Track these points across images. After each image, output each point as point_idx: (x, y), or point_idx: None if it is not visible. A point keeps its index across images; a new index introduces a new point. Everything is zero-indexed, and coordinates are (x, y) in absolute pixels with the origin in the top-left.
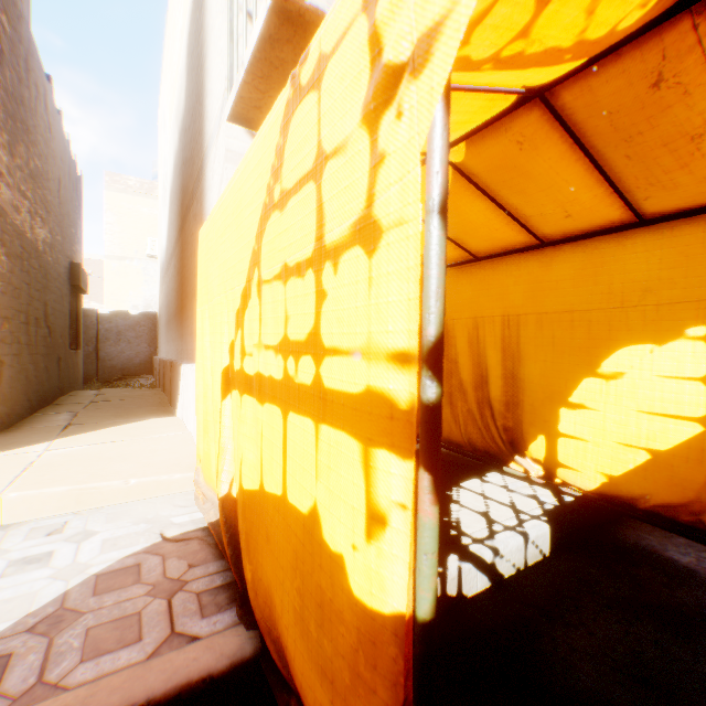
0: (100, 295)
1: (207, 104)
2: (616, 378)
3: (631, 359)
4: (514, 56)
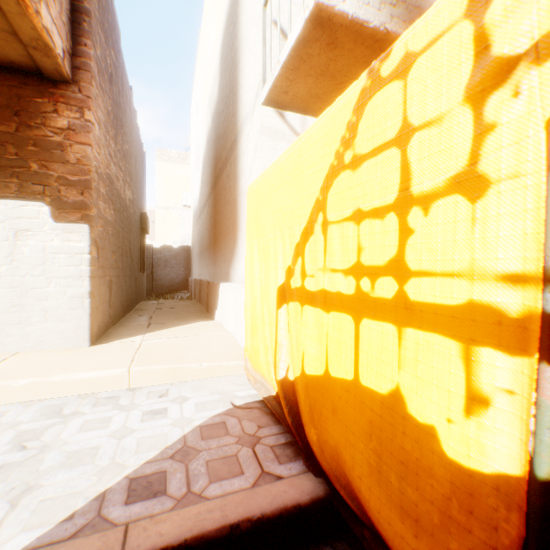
0: (151, 234)
1: (241, 93)
2: None
3: None
4: None
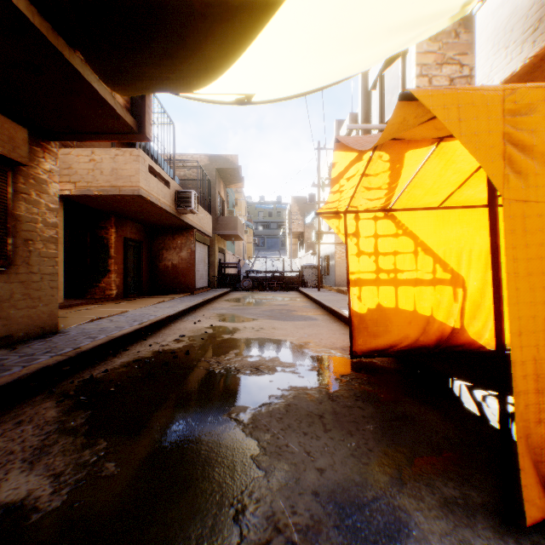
0: None
1: None
2: None
3: None
4: (388, 184)
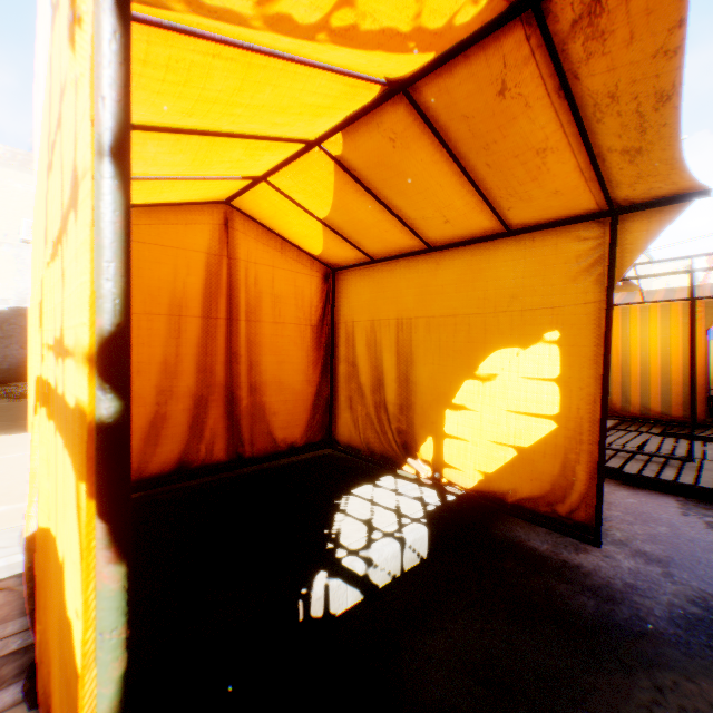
0: None
1: None
2: (491, 380)
3: (503, 361)
4: (348, 29)
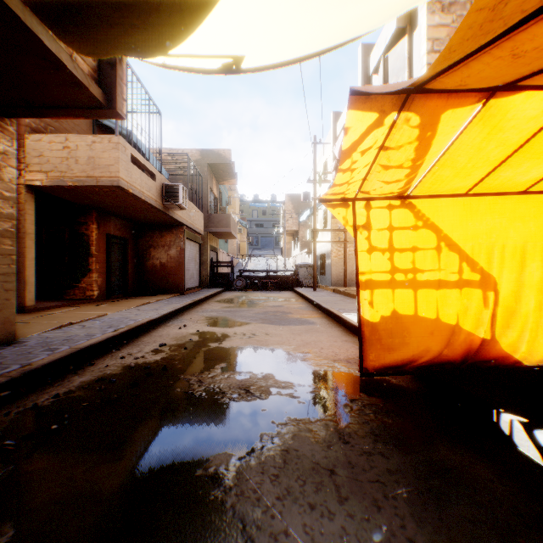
0: None
1: None
2: None
3: None
4: (413, 160)
